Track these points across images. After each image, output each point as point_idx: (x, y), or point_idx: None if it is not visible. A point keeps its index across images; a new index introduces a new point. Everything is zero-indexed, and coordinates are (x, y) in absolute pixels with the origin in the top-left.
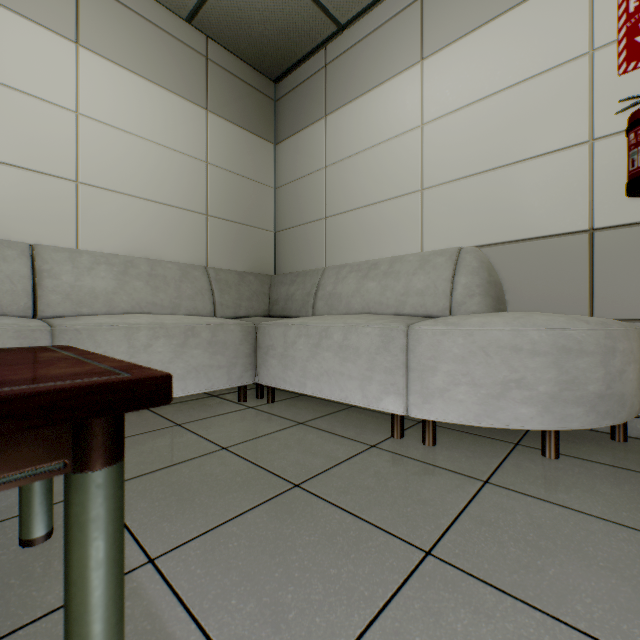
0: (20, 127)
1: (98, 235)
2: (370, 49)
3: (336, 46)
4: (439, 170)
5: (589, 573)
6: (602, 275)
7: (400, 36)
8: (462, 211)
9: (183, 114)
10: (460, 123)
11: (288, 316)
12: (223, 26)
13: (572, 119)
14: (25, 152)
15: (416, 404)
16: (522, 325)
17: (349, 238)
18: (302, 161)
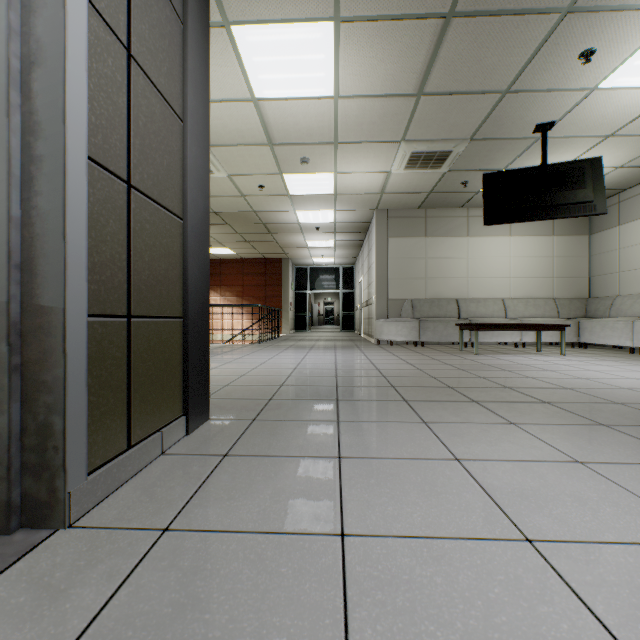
0: (497, 267)
1: (515, 293)
2: None
3: (623, 195)
4: None
5: None
6: None
7: None
8: None
9: (543, 242)
10: None
11: (595, 318)
12: None
13: None
14: (498, 273)
15: (635, 343)
16: None
17: (630, 283)
18: (605, 245)
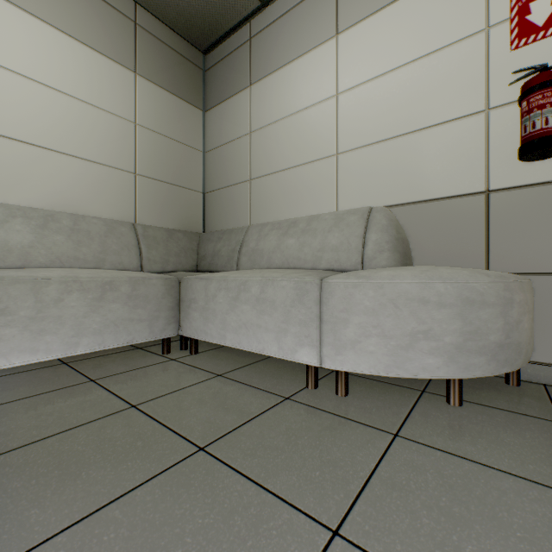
0: None
1: (16, 188)
2: (290, 24)
3: (260, 21)
4: (352, 136)
5: (508, 549)
6: (497, 233)
7: (317, 12)
8: (373, 174)
9: (110, 74)
10: (371, 93)
11: (214, 271)
12: None
13: (470, 90)
14: None
15: (329, 356)
16: (429, 278)
17: (271, 199)
18: (229, 127)
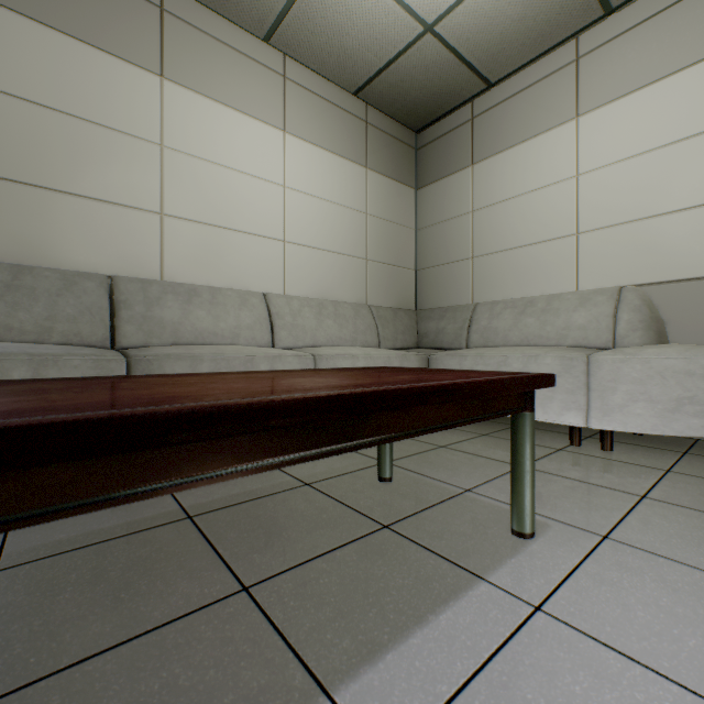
0: (252, 203)
1: (296, 283)
2: (521, 105)
3: (484, 101)
4: (595, 216)
5: None
6: None
7: (553, 94)
8: (620, 253)
9: (350, 174)
10: (618, 175)
11: (439, 348)
12: (383, 95)
13: None
14: (255, 222)
15: (596, 417)
16: (693, 355)
17: (498, 277)
18: (446, 205)
